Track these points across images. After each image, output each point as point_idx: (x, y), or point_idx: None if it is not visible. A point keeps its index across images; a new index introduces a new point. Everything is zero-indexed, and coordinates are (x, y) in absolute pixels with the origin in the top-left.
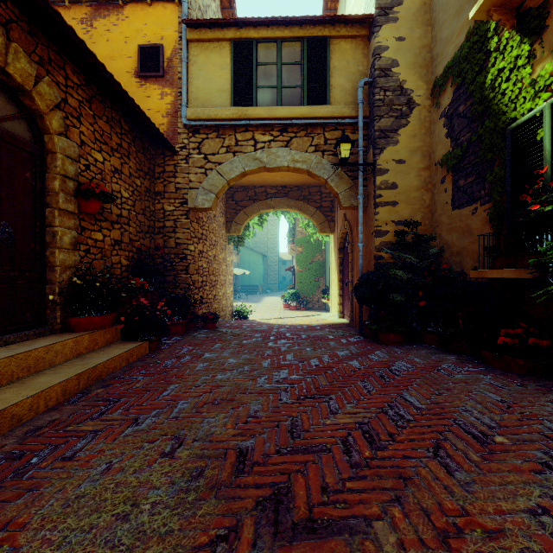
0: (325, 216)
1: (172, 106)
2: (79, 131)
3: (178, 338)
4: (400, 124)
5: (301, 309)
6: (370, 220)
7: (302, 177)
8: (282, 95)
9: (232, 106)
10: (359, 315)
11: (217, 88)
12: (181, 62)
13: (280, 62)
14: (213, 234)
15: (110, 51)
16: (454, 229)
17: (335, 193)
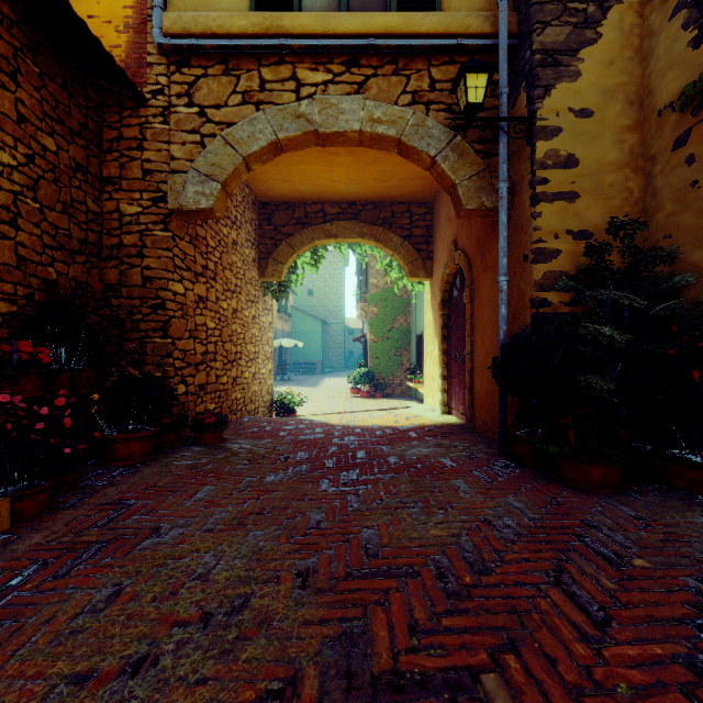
0: (417, 251)
1: (136, 12)
2: None
3: (127, 470)
4: (583, 40)
5: (376, 396)
6: (519, 233)
7: (382, 184)
8: None
9: (252, 12)
10: (499, 417)
11: None
12: None
13: None
14: (232, 273)
15: None
16: None
17: (450, 186)
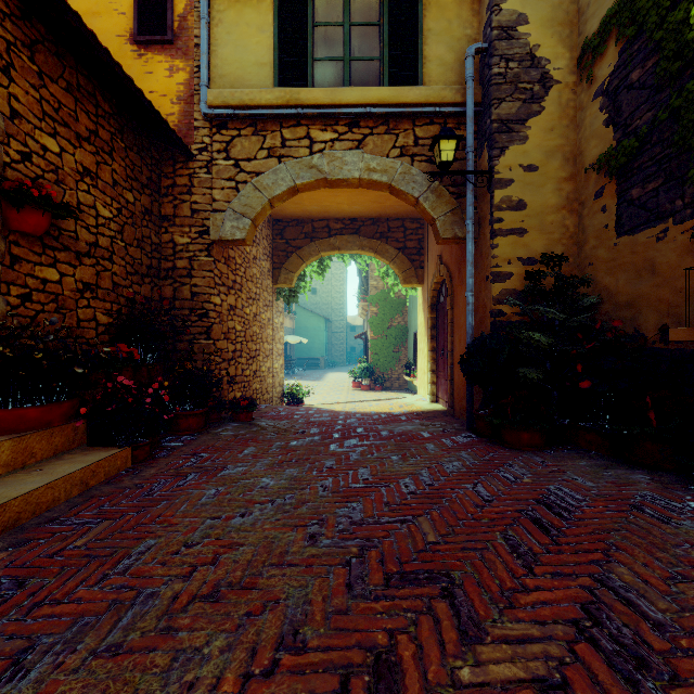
0: (410, 261)
1: (186, 87)
2: (6, 93)
3: (190, 437)
4: (530, 112)
5: (375, 389)
6: (483, 258)
7: (379, 205)
8: (351, 71)
9: (275, 87)
10: (467, 401)
11: (253, 60)
12: (200, 21)
13: (348, 22)
14: (253, 284)
15: (92, 4)
16: (622, 267)
17: (430, 219)
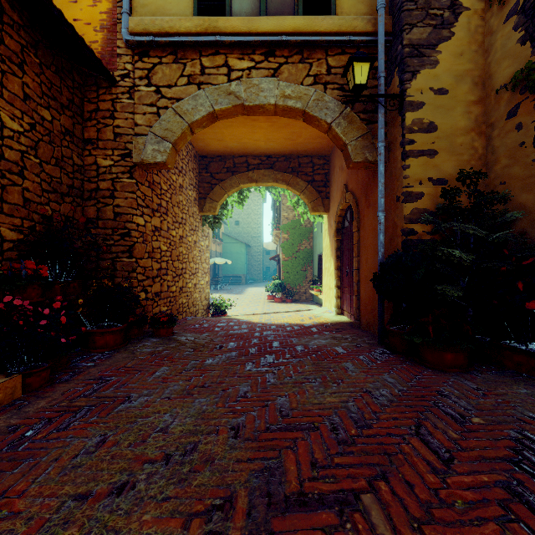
0: (318, 192)
1: (109, 16)
2: None
3: (104, 355)
4: (440, 37)
5: (286, 301)
6: (393, 180)
7: (291, 142)
8: (267, 2)
9: (195, 16)
10: (378, 317)
11: None
12: None
13: None
14: (179, 209)
15: None
16: None
17: (342, 145)
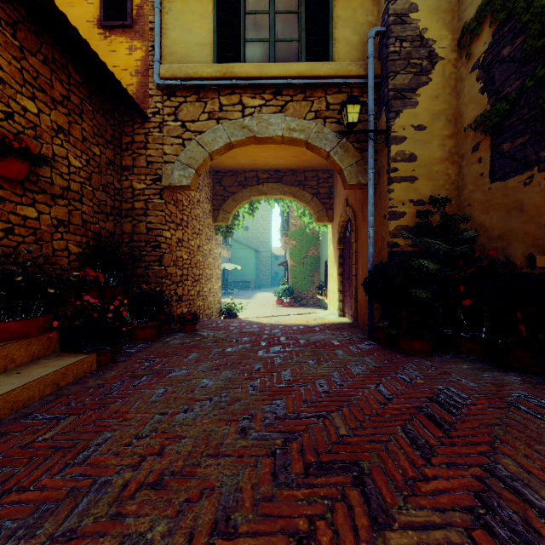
0: (322, 203)
1: (142, 63)
2: None
3: (145, 345)
4: (420, 82)
5: (294, 306)
6: (382, 200)
7: (298, 159)
8: (275, 50)
9: (214, 63)
10: (368, 316)
11: (197, 41)
12: (154, 10)
13: (273, 10)
14: (197, 221)
15: None
16: (495, 207)
17: (339, 169)
